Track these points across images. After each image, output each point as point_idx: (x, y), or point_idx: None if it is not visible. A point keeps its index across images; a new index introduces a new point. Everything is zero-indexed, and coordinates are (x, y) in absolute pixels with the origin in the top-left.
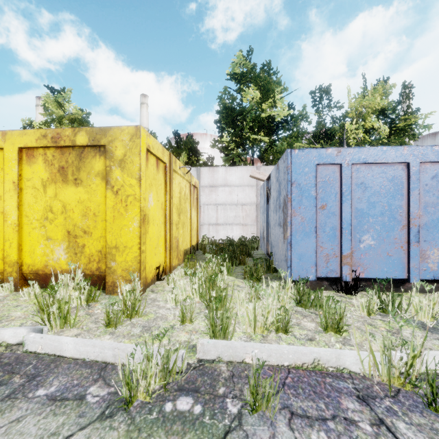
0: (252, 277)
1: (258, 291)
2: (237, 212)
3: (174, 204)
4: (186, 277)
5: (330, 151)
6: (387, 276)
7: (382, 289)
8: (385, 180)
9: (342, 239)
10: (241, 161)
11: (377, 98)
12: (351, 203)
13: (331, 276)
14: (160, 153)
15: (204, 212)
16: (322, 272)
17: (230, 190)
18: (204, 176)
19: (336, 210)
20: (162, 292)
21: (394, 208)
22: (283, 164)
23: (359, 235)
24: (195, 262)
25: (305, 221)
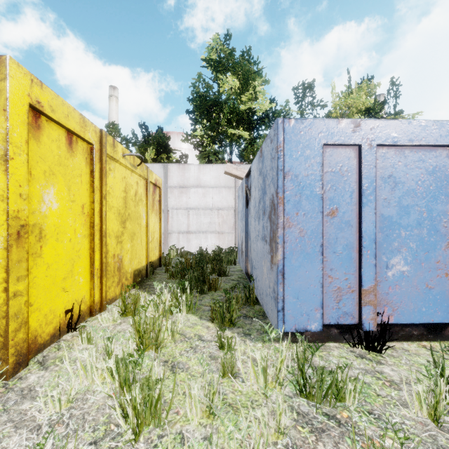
0: (223, 319)
1: (230, 362)
2: (212, 218)
3: (112, 206)
4: (122, 320)
5: (344, 124)
6: (426, 319)
7: (415, 337)
8: (424, 172)
9: (362, 263)
10: (218, 160)
11: (362, 96)
12: (375, 207)
13: (345, 323)
14: (74, 124)
15: (173, 218)
16: (331, 317)
17: (203, 192)
18: (173, 175)
19: (352, 219)
20: (58, 365)
21: (435, 215)
22: (270, 146)
23: (385, 257)
24: (138, 296)
25: (306, 236)
